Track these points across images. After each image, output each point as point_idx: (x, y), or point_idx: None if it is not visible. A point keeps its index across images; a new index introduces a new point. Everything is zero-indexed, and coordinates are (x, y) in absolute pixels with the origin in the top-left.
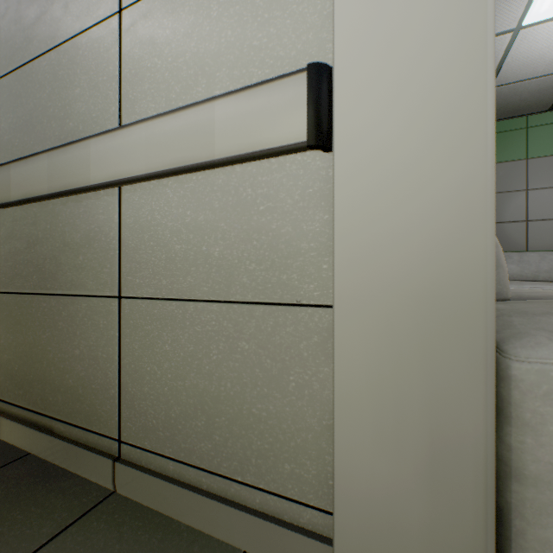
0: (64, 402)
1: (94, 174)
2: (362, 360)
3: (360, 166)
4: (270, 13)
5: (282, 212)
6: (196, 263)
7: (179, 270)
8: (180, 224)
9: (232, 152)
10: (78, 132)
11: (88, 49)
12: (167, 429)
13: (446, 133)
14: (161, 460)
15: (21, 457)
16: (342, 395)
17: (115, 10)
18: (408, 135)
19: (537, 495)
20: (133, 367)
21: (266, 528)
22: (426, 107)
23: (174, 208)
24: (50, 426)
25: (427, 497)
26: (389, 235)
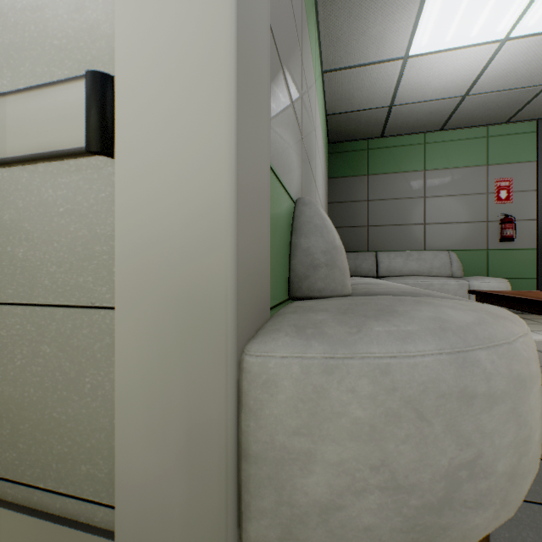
0: None
1: None
2: (137, 360)
3: (136, 175)
4: (69, 14)
5: (80, 214)
6: (2, 265)
7: None
8: None
9: (23, 151)
10: None
11: None
12: None
13: (199, 150)
14: None
15: None
16: (122, 394)
17: None
18: (172, 149)
19: (257, 471)
20: None
21: (61, 532)
22: (185, 125)
23: None
24: None
25: (186, 483)
26: (158, 241)
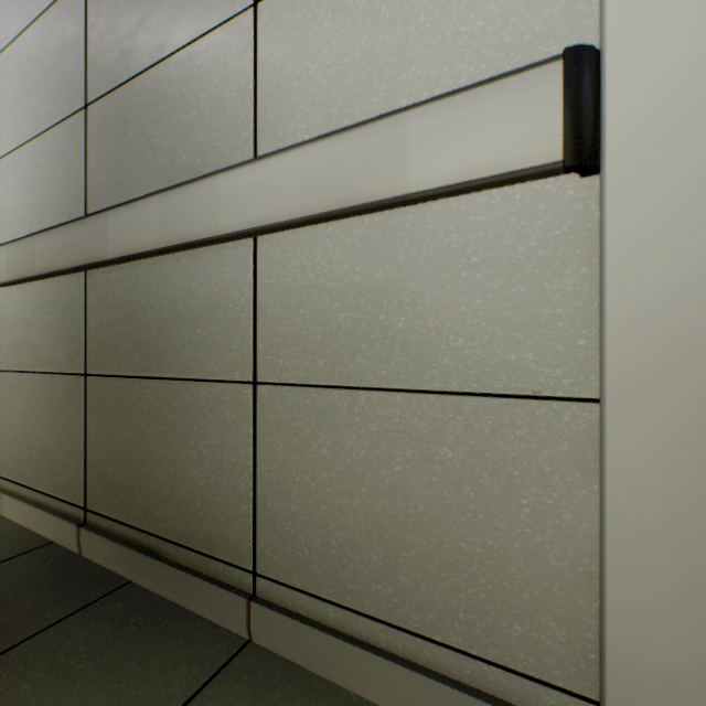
0: (175, 517)
1: (224, 221)
2: (656, 482)
3: (653, 193)
4: None
5: (509, 264)
6: (369, 338)
7: (343, 346)
8: (344, 284)
9: (437, 182)
10: (195, 167)
11: (209, 58)
12: (324, 562)
13: None
14: (315, 604)
15: (121, 586)
16: (620, 531)
17: (248, 4)
18: None
19: None
20: (274, 476)
21: None
22: None
23: (335, 263)
24: (156, 547)
25: None
26: (705, 295)
